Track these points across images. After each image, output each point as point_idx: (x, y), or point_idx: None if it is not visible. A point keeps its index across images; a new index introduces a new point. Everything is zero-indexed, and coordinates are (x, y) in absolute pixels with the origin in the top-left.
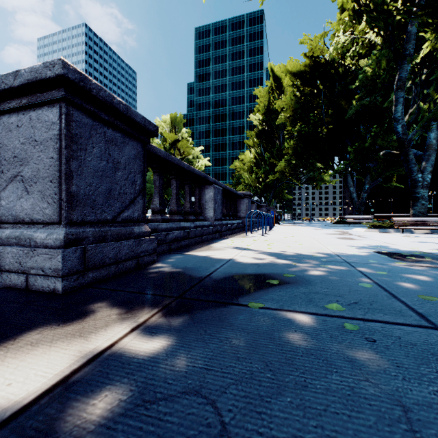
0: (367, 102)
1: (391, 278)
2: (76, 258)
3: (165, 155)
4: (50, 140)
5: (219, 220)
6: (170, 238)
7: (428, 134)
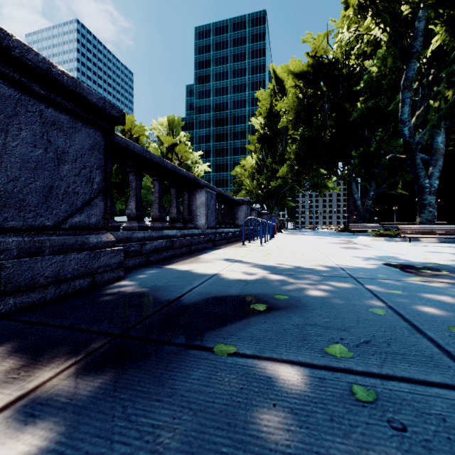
0: (372, 104)
1: (408, 299)
2: None
3: (142, 150)
4: None
5: (212, 228)
6: (148, 249)
7: (435, 138)
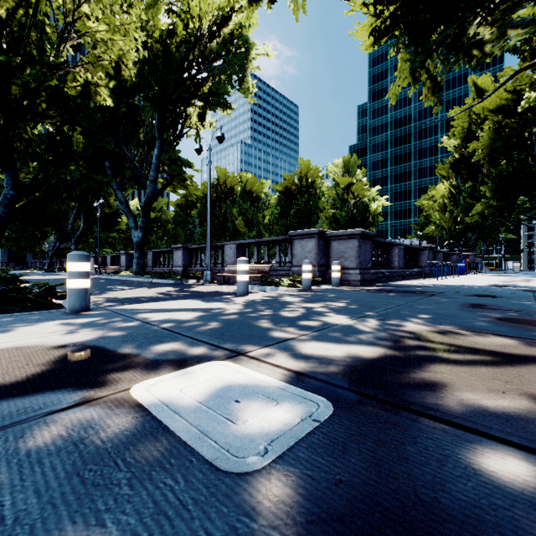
0: None
1: (467, 287)
2: (362, 278)
3: (375, 239)
4: (354, 248)
5: (401, 269)
6: (377, 276)
7: None
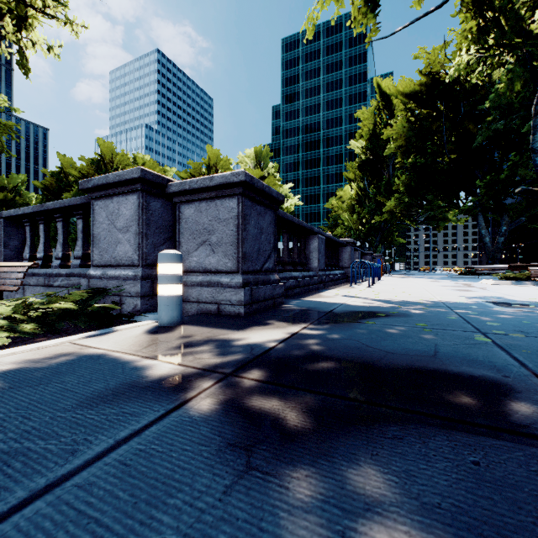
0: (501, 126)
1: (477, 315)
2: (249, 295)
3: (283, 214)
4: (231, 219)
5: (322, 271)
6: (287, 286)
7: None
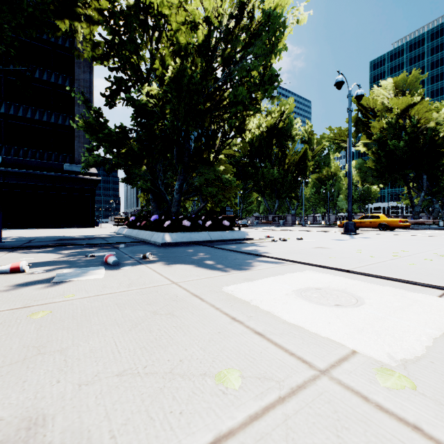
0: None
1: None
2: None
3: None
4: None
5: None
6: None
7: None
